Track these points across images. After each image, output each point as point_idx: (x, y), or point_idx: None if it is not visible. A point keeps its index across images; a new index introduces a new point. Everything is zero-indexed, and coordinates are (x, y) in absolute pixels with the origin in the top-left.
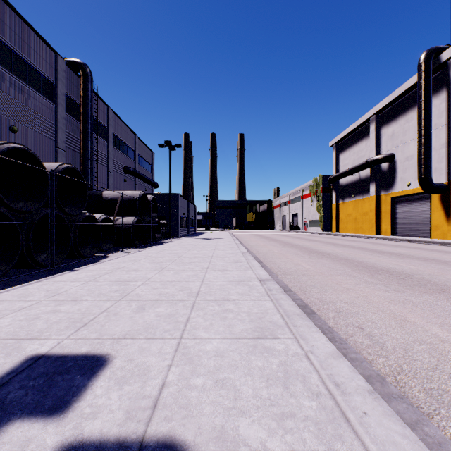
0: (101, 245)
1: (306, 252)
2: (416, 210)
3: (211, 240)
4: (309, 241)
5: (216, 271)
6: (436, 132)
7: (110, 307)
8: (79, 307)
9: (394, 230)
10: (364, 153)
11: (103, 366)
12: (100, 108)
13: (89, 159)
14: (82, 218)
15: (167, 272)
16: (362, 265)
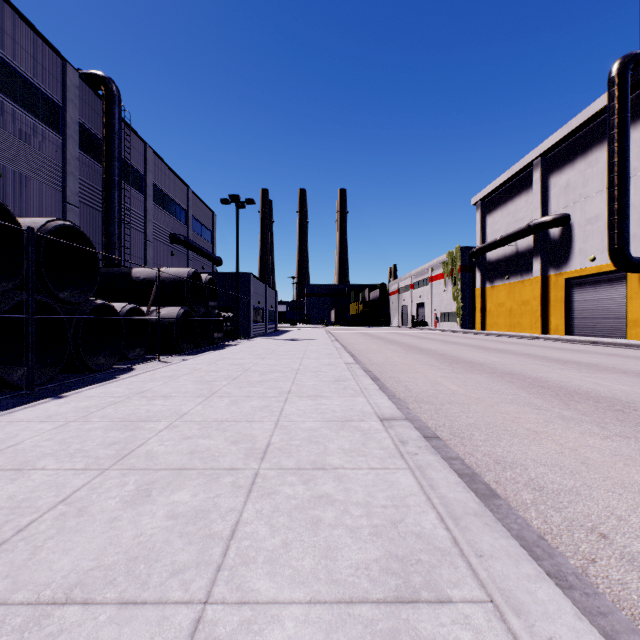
0: (128, 351)
1: (445, 362)
2: (604, 297)
3: (297, 342)
4: (444, 343)
5: (303, 399)
6: (635, 181)
7: (79, 489)
8: (15, 489)
9: (570, 326)
10: (524, 213)
11: None
12: (134, 145)
13: (116, 221)
14: (89, 308)
15: (218, 400)
16: (541, 384)
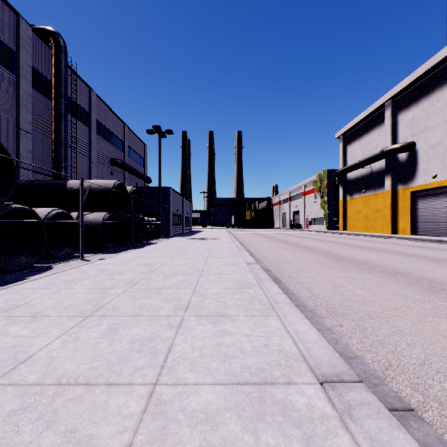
0: (58, 250)
1: (332, 259)
2: (444, 205)
3: (205, 241)
4: (320, 241)
5: (202, 322)
6: None
7: None
8: None
9: (415, 228)
10: (377, 143)
11: None
12: (80, 89)
13: (62, 145)
14: (2, 211)
15: (94, 325)
16: (442, 286)
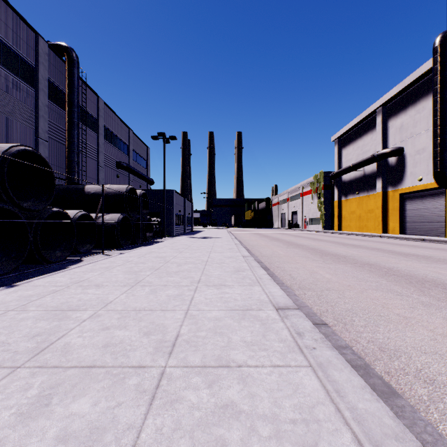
0: (80, 246)
1: (317, 254)
2: (429, 207)
3: (207, 240)
4: (313, 240)
5: (210, 288)
6: None
7: None
8: None
9: (403, 228)
10: (369, 147)
11: None
12: (89, 98)
13: (75, 151)
14: (46, 214)
15: (140, 289)
16: (395, 273)
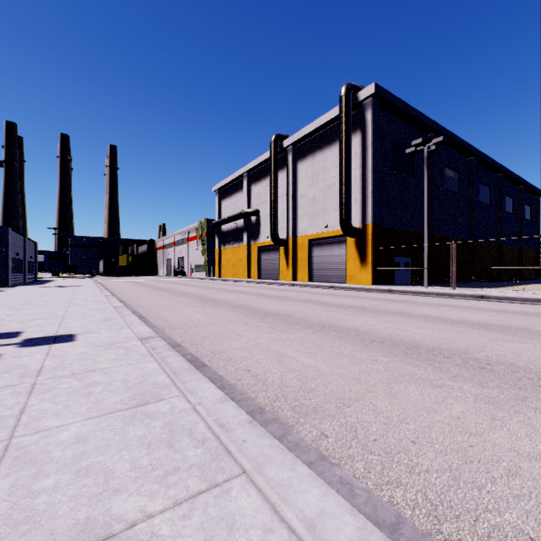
0: None
1: (172, 294)
2: (272, 258)
3: (66, 288)
4: (184, 285)
5: (78, 306)
6: (282, 199)
7: None
8: None
9: (260, 274)
10: (240, 204)
11: (22, 332)
12: None
13: None
14: None
15: (27, 310)
16: (205, 299)
